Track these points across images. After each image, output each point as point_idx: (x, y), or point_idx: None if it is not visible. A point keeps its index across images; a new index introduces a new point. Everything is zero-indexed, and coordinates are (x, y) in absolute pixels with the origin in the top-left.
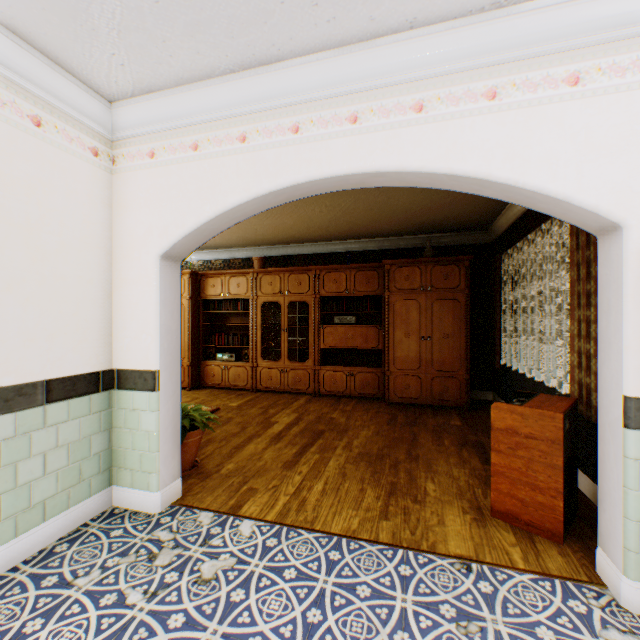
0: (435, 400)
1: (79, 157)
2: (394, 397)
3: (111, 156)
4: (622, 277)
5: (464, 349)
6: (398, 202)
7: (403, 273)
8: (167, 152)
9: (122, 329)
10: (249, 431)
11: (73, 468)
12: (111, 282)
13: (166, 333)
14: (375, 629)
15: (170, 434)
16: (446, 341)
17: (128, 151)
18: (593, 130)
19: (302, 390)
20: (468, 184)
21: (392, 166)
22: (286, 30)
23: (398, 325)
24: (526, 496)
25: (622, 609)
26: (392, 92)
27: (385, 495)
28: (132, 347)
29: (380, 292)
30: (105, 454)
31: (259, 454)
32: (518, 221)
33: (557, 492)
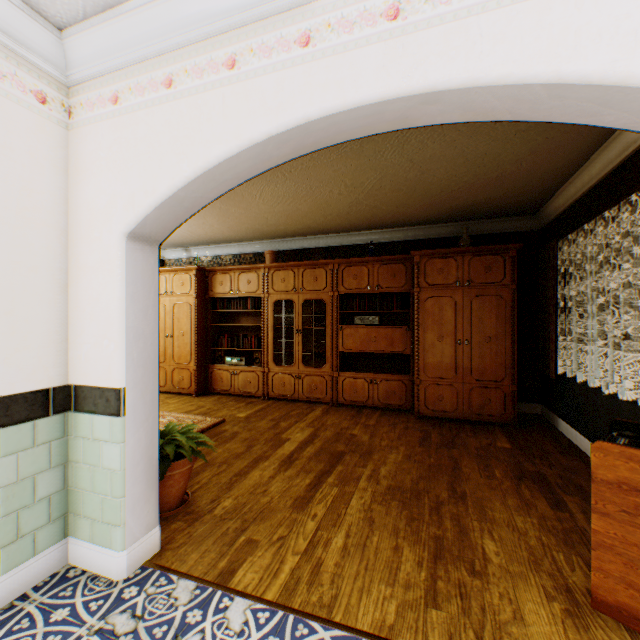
0: (474, 414)
1: (15, 101)
2: (425, 410)
3: (67, 106)
4: None
5: (510, 355)
6: (433, 178)
7: (435, 266)
8: (134, 94)
9: (80, 332)
10: (255, 451)
11: (5, 522)
12: (67, 271)
13: (136, 338)
14: None
15: (142, 471)
16: (488, 345)
17: (87, 98)
18: None
19: (318, 399)
20: (581, 102)
21: (455, 78)
22: None
23: (429, 326)
24: None
25: None
26: None
27: (429, 560)
28: (92, 356)
29: (407, 288)
30: (57, 497)
31: (264, 485)
32: (584, 198)
33: None
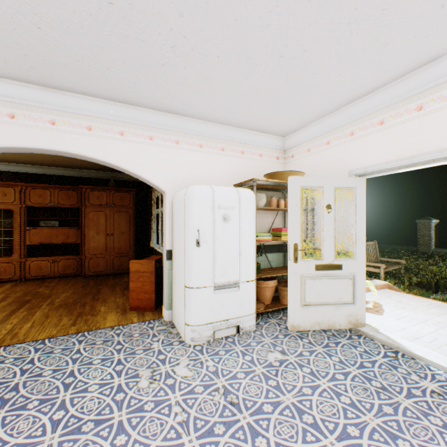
0: (116, 270)
1: None
2: (89, 272)
3: None
4: (166, 209)
5: (133, 240)
6: None
7: (96, 195)
8: None
9: None
10: None
11: None
12: None
13: None
14: (64, 358)
15: None
16: (123, 236)
17: None
18: (157, 158)
19: (8, 279)
20: (114, 166)
21: (76, 152)
22: (8, 70)
23: (92, 227)
24: (143, 297)
25: (165, 321)
26: (76, 117)
27: (76, 317)
28: None
29: (79, 205)
30: None
31: None
32: None
33: (153, 291)
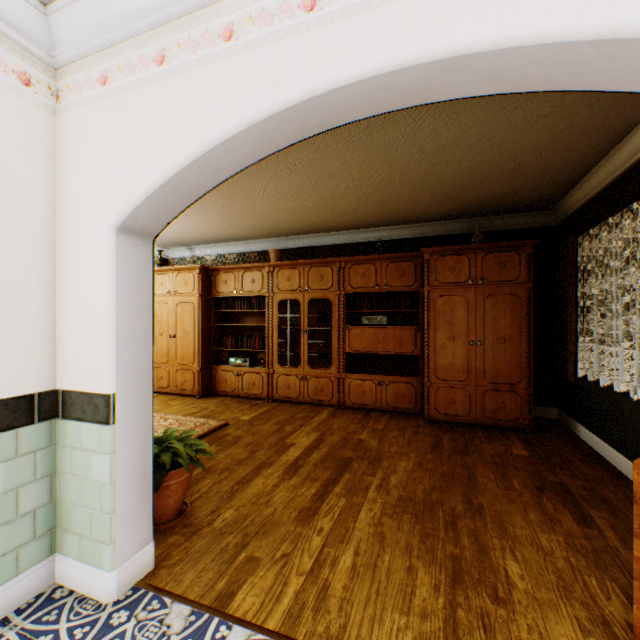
0: (487, 419)
1: None
2: (435, 413)
3: (54, 90)
4: None
5: (526, 356)
6: (445, 171)
7: (446, 263)
8: (123, 73)
9: (67, 333)
10: (258, 457)
11: None
12: (54, 267)
13: (127, 339)
14: None
15: (134, 483)
16: (502, 346)
17: (75, 80)
18: None
19: (324, 401)
20: (635, 63)
21: (485, 38)
22: None
23: (440, 326)
24: None
25: None
26: None
27: (447, 583)
28: (80, 359)
29: (417, 287)
30: (43, 511)
31: (267, 495)
32: (607, 190)
33: None
